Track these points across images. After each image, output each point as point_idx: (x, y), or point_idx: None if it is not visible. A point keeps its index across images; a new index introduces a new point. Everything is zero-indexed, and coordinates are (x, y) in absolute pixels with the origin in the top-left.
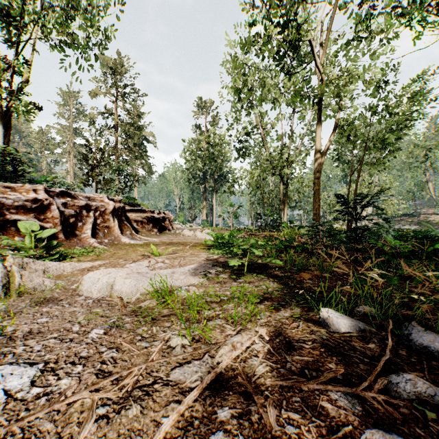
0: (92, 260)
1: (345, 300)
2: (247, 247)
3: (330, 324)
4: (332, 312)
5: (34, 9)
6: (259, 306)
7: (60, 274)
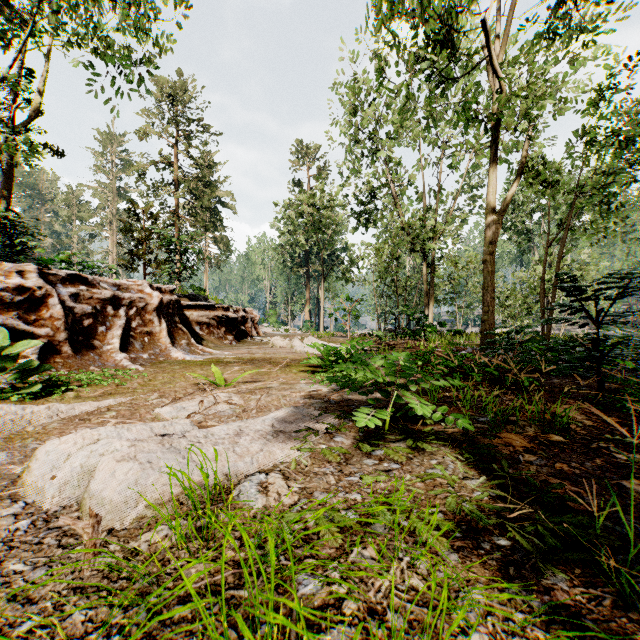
0: (102, 395)
1: None
2: (390, 379)
3: None
4: None
5: None
6: (446, 555)
7: (18, 431)
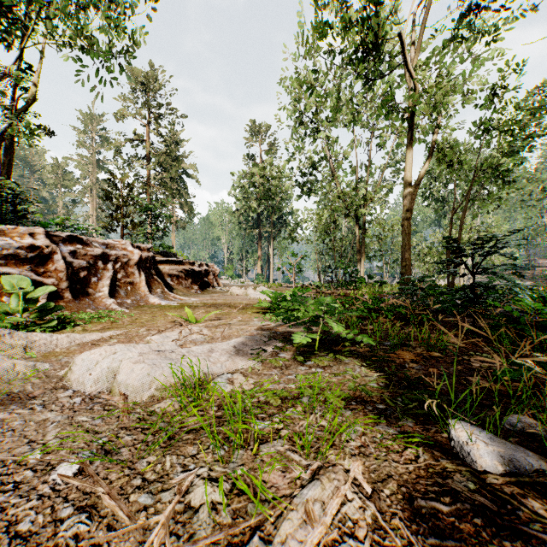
0: (103, 329)
1: (497, 412)
2: (319, 314)
3: (474, 455)
4: (473, 431)
5: (37, 0)
6: (344, 412)
7: (49, 352)
